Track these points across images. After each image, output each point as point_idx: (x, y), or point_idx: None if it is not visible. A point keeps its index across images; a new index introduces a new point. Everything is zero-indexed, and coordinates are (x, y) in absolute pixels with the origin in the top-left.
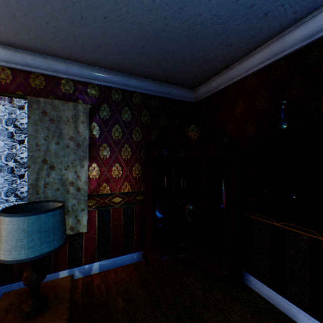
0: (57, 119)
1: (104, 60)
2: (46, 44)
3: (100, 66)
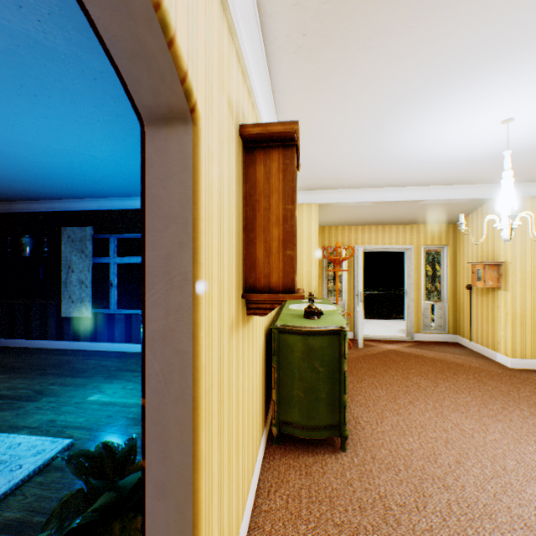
0: None
1: None
2: None
3: None
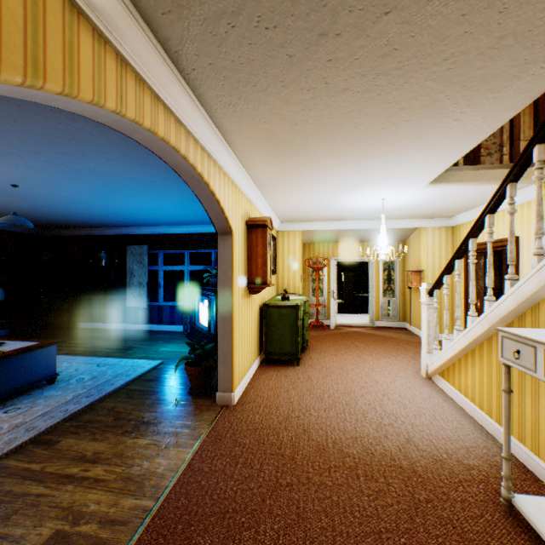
0: None
1: None
2: None
3: None
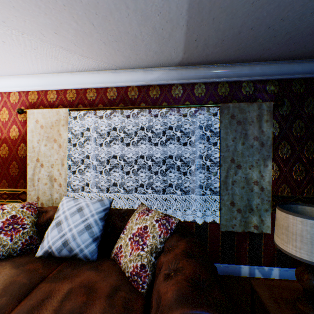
0: (242, 121)
1: (298, 49)
2: (244, 52)
3: (285, 58)
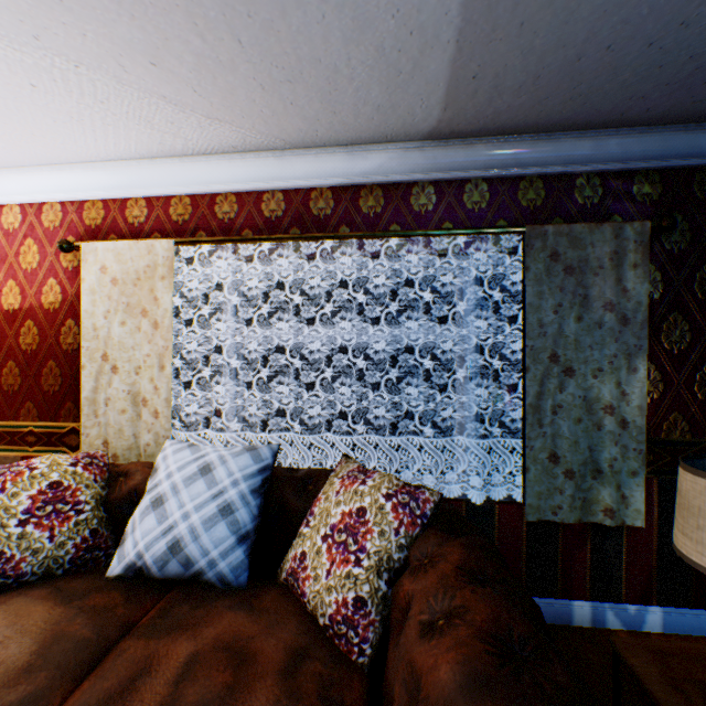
0: (577, 267)
1: None
2: (585, 105)
3: (679, 119)
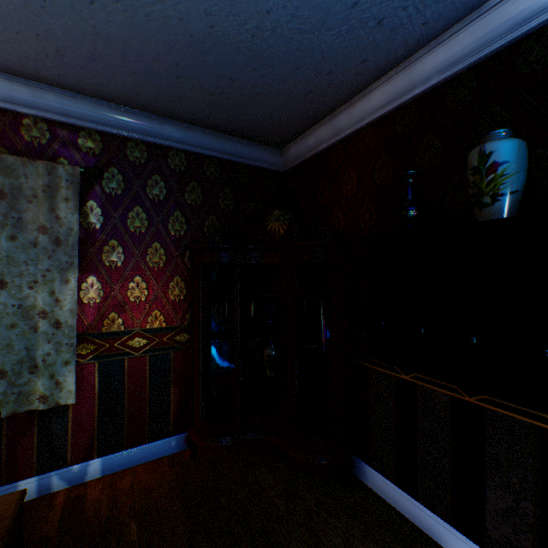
0: (11, 193)
1: (106, 85)
2: None
3: (101, 97)
